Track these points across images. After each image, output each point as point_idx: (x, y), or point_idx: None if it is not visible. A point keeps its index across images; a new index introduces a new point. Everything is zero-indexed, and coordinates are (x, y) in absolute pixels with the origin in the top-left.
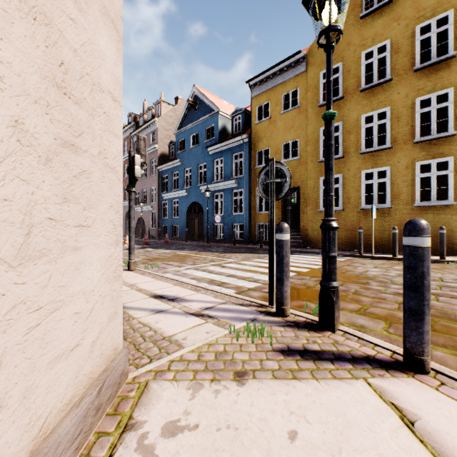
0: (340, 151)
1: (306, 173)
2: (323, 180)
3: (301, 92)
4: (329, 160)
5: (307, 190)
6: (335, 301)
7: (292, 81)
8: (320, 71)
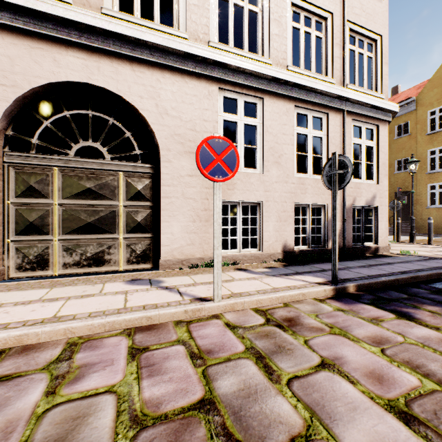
0: None
1: (416, 181)
2: (431, 186)
3: (411, 124)
4: (412, 203)
5: (416, 193)
6: (413, 236)
7: (403, 117)
8: (427, 110)
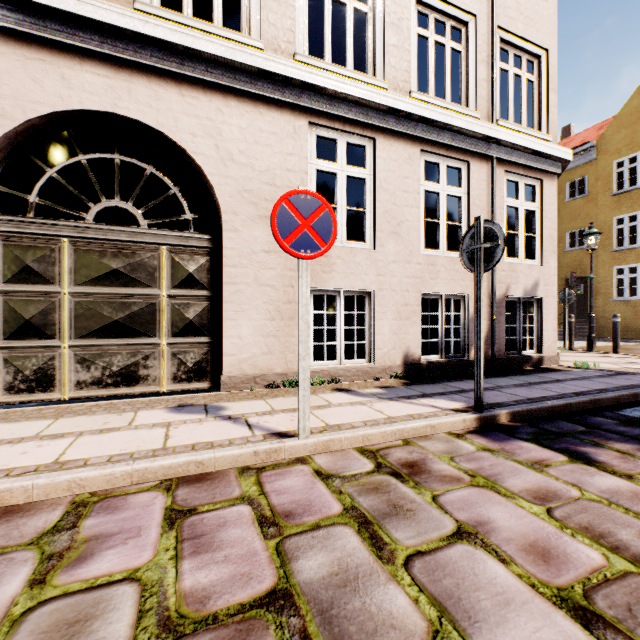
0: (638, 241)
1: (596, 262)
2: (617, 269)
3: (590, 180)
4: (591, 293)
5: (597, 279)
6: (593, 341)
7: (578, 169)
8: (613, 159)
